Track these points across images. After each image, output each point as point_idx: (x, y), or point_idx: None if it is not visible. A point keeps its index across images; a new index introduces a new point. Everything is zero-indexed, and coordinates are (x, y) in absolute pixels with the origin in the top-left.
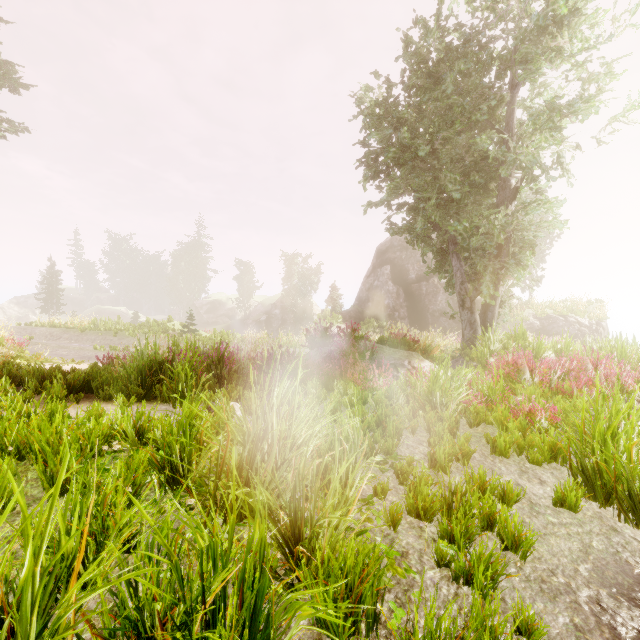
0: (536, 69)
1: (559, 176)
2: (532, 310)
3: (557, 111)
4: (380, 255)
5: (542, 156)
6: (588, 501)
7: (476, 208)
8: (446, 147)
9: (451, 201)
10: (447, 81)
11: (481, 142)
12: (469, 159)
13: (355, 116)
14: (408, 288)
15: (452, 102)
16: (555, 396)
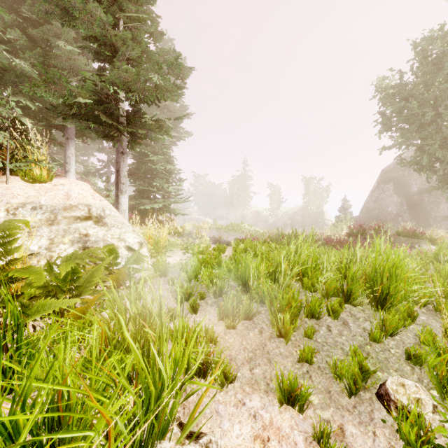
0: None
1: None
2: None
3: None
4: (384, 175)
5: None
6: None
7: None
8: (447, 110)
9: None
10: None
11: None
12: None
13: (374, 96)
14: (410, 198)
15: None
16: None
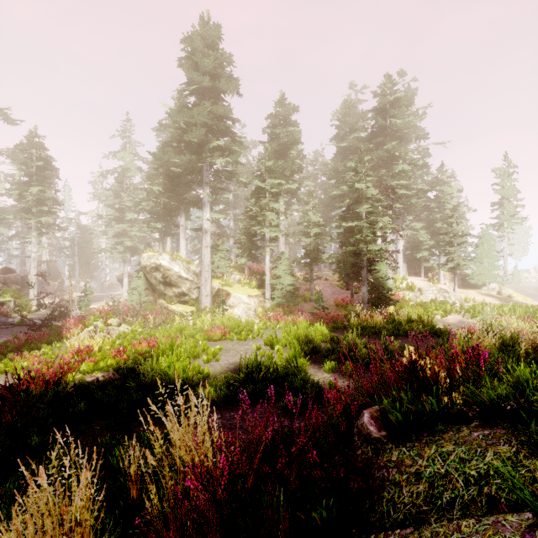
0: None
1: None
2: None
3: None
4: None
5: None
6: None
7: None
8: None
9: None
10: None
11: None
12: None
13: None
14: None
15: None
16: None
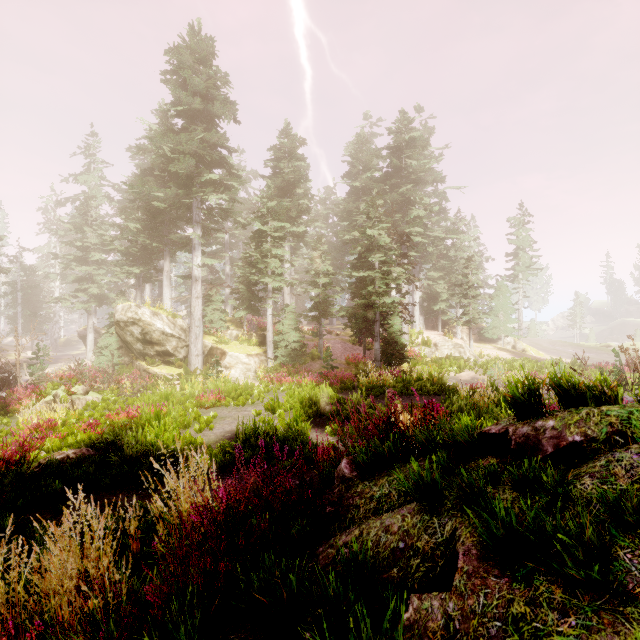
0: None
1: None
2: None
3: None
4: None
5: None
6: None
7: None
8: None
9: None
10: None
11: None
12: None
13: None
14: None
15: None
16: None
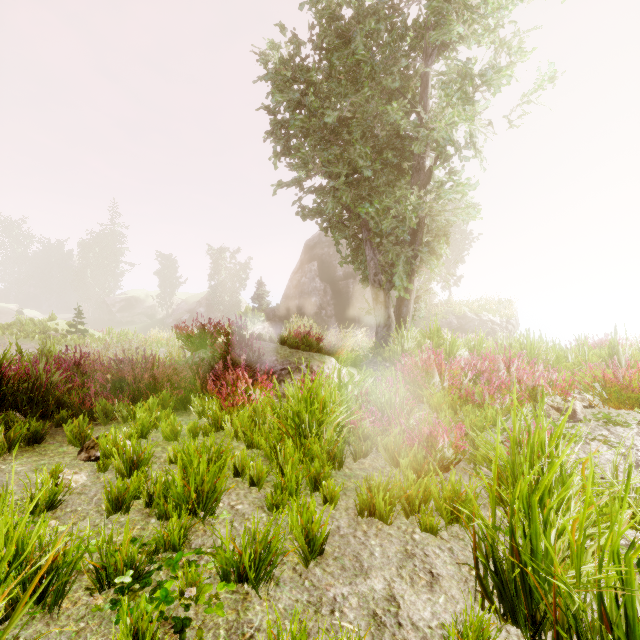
0: (448, 30)
1: (472, 157)
2: (451, 309)
3: (469, 78)
4: (308, 251)
5: (455, 134)
6: (504, 626)
7: (390, 190)
8: (356, 116)
9: (365, 182)
10: (357, 39)
11: (393, 112)
12: (382, 133)
13: (260, 77)
14: (336, 285)
15: (360, 59)
16: (465, 405)
